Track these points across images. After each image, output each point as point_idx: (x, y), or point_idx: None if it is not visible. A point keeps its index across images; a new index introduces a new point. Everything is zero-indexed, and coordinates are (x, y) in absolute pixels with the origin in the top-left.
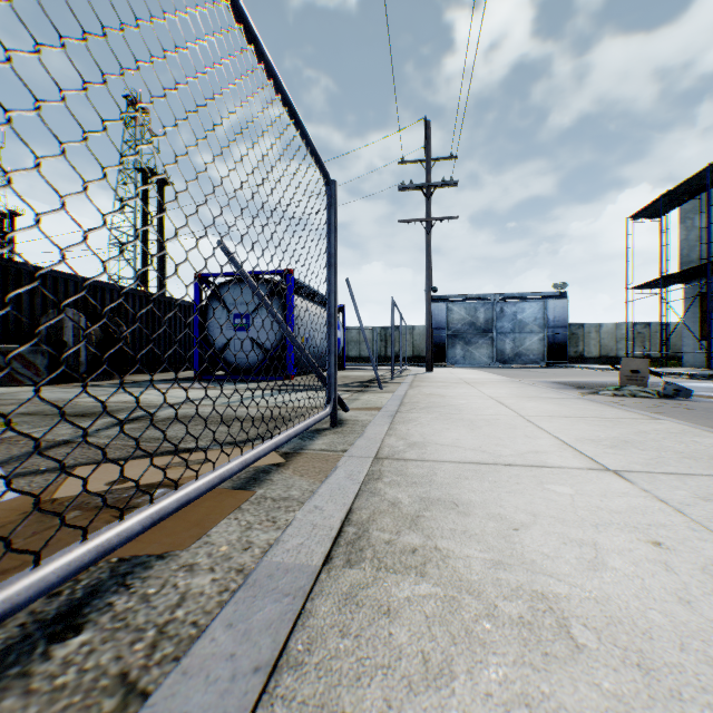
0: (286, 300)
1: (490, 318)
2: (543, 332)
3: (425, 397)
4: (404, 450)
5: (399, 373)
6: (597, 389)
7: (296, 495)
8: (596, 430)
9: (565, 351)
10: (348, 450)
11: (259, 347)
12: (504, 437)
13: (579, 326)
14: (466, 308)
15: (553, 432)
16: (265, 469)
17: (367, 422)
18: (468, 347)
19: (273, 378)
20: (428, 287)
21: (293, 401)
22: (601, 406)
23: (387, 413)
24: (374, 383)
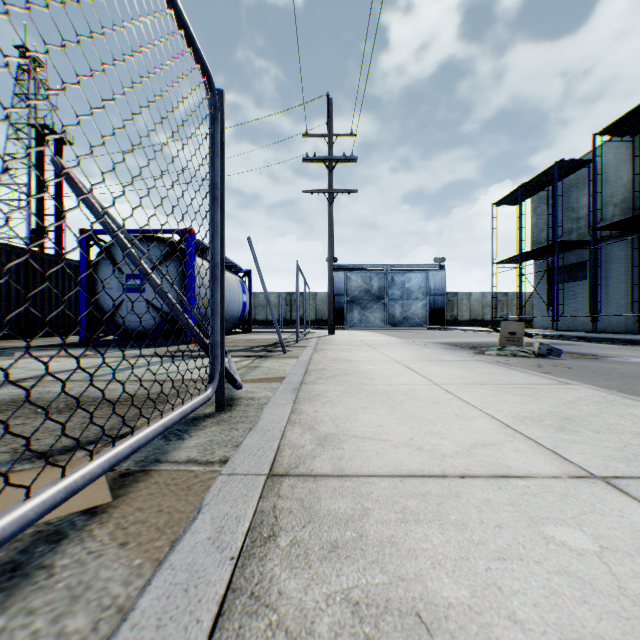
0: (186, 260)
1: (383, 286)
2: (426, 299)
3: (330, 362)
4: (313, 453)
5: (303, 336)
6: (480, 349)
7: (77, 631)
8: (524, 402)
9: (443, 315)
10: (229, 459)
11: (155, 309)
12: (433, 418)
13: (455, 295)
14: (362, 276)
15: (482, 408)
16: (60, 527)
17: (264, 401)
18: (364, 311)
19: (171, 342)
20: (330, 255)
21: (181, 372)
22: (503, 369)
23: (290, 386)
24: (279, 347)
